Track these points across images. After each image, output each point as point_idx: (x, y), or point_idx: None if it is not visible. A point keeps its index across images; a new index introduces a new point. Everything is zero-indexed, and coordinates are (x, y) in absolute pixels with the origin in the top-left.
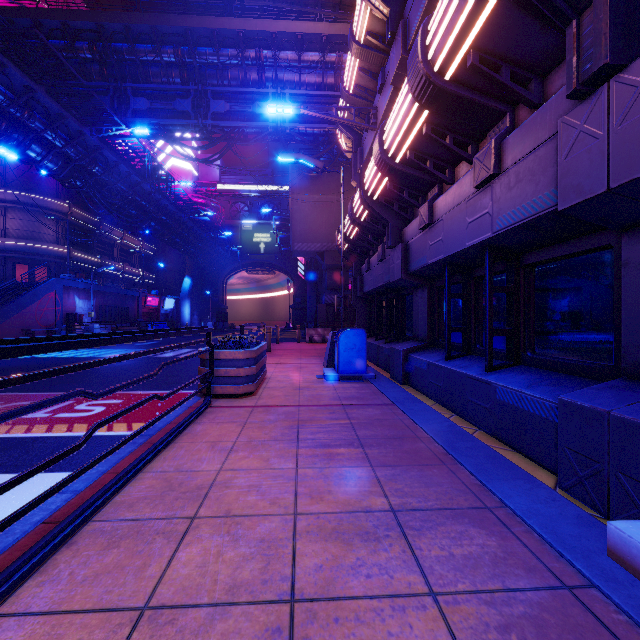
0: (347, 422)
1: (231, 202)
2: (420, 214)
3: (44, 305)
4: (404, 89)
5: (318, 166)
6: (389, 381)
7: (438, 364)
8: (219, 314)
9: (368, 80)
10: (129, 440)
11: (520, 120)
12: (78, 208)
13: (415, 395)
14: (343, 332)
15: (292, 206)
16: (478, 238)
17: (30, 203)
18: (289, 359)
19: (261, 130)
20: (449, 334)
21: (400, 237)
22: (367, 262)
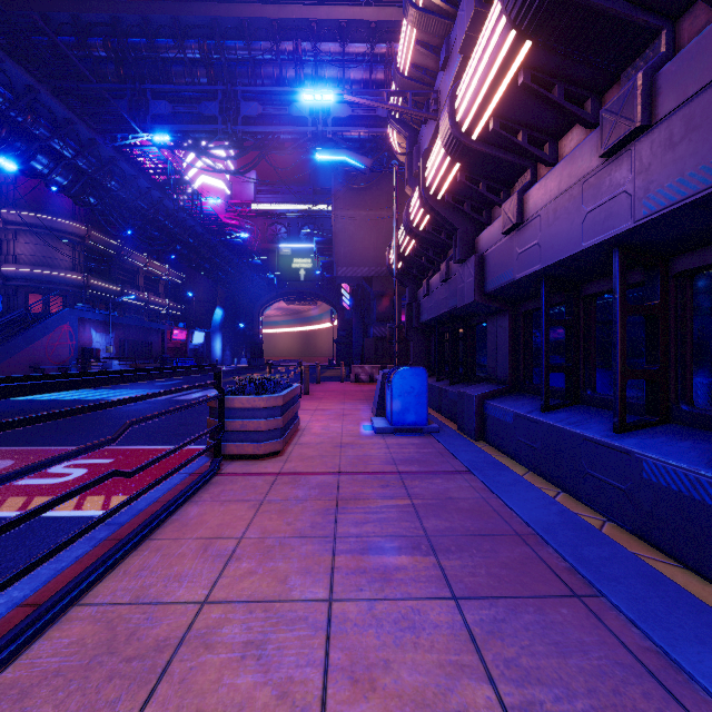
0: (407, 503)
1: (267, 224)
2: (504, 212)
3: (56, 339)
4: (491, 18)
5: (365, 164)
6: (458, 435)
7: (532, 417)
8: (254, 349)
9: (427, 57)
10: (51, 555)
11: (686, 38)
12: (97, 231)
13: (497, 457)
14: (397, 371)
15: (335, 224)
16: (605, 233)
17: (43, 225)
18: (330, 403)
19: (299, 136)
20: (547, 375)
21: (472, 248)
22: (426, 284)
